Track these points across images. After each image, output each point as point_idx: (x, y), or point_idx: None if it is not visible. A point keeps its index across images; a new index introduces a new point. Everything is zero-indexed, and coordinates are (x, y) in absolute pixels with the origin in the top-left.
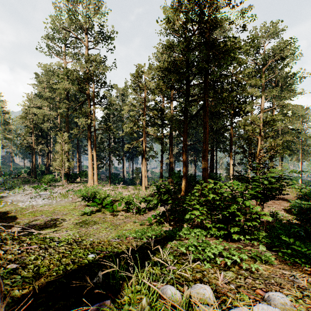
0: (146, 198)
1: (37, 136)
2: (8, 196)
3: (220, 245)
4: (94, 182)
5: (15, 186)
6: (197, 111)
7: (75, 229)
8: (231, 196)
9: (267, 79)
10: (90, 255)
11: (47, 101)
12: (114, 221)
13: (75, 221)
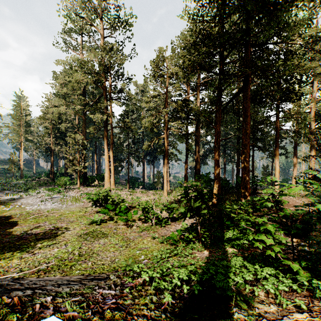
0: (169, 206)
1: (55, 137)
2: (19, 198)
3: None
4: (111, 186)
5: (30, 188)
6: (234, 96)
7: (76, 243)
8: None
9: None
10: None
11: (63, 99)
12: (127, 234)
13: (80, 231)
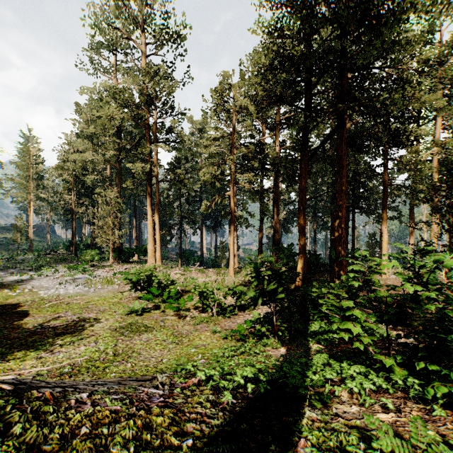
0: (235, 289)
1: (79, 194)
2: (29, 280)
3: None
4: (156, 262)
5: (44, 266)
6: (325, 139)
7: (110, 339)
8: None
9: (447, 87)
10: None
11: (90, 141)
12: (179, 328)
13: (115, 324)
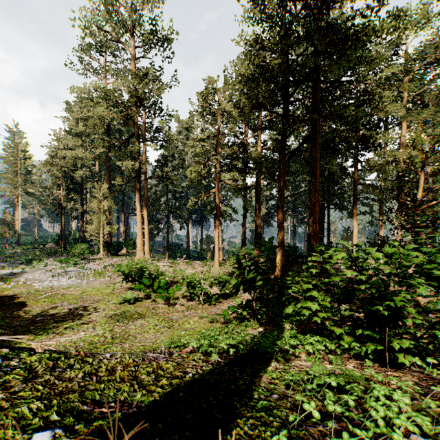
0: (220, 279)
1: (67, 190)
2: (22, 273)
3: (397, 390)
4: (145, 255)
5: (35, 260)
6: (301, 143)
7: (107, 325)
8: (396, 272)
9: (412, 95)
10: (38, 434)
11: (79, 138)
12: (169, 315)
13: (110, 312)
